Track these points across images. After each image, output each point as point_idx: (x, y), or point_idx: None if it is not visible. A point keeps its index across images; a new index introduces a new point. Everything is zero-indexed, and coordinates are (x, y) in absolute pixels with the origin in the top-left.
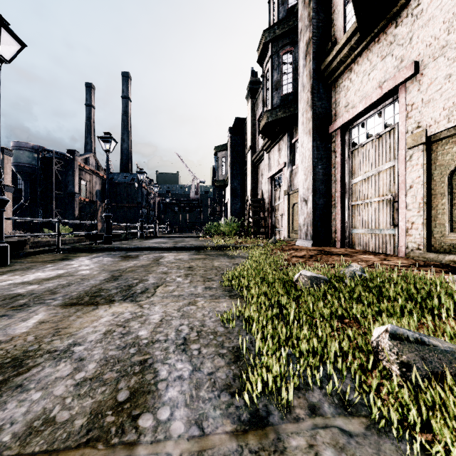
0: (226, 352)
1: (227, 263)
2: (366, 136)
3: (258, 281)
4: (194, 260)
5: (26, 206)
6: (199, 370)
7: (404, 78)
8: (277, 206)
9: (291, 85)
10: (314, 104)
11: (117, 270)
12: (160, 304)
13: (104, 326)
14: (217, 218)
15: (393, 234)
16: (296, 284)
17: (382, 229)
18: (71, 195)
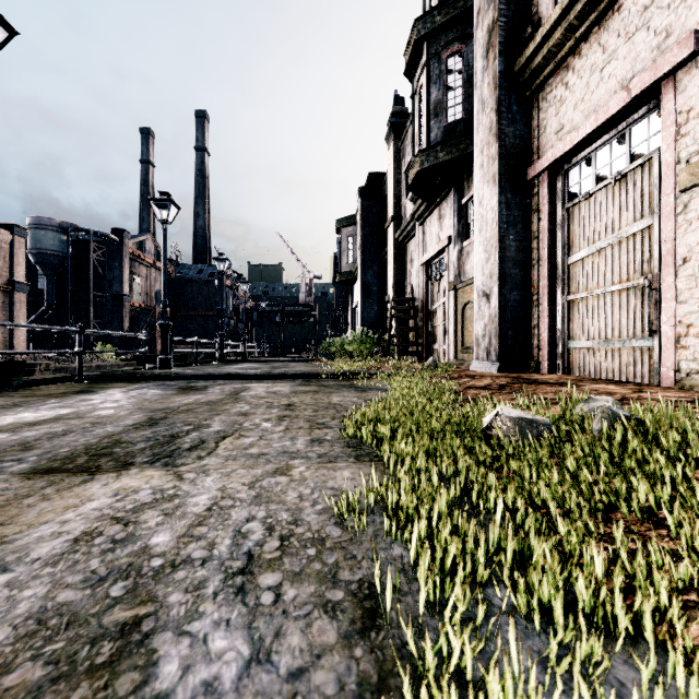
0: (342, 598)
1: (354, 399)
2: (595, 180)
3: (410, 428)
4: (298, 394)
5: (50, 316)
6: (268, 659)
7: (673, 63)
8: (436, 309)
9: (461, 108)
10: (502, 131)
11: (162, 409)
12: (218, 472)
13: (84, 521)
14: (341, 333)
15: (649, 347)
16: (488, 434)
17: (628, 340)
18: (118, 298)
